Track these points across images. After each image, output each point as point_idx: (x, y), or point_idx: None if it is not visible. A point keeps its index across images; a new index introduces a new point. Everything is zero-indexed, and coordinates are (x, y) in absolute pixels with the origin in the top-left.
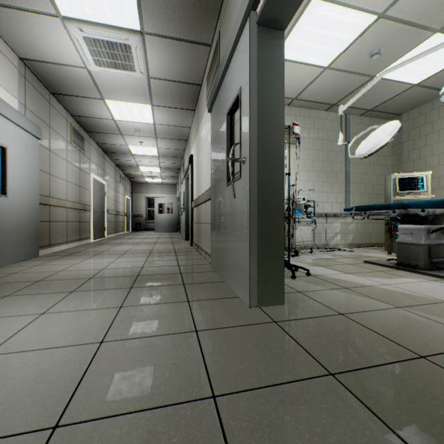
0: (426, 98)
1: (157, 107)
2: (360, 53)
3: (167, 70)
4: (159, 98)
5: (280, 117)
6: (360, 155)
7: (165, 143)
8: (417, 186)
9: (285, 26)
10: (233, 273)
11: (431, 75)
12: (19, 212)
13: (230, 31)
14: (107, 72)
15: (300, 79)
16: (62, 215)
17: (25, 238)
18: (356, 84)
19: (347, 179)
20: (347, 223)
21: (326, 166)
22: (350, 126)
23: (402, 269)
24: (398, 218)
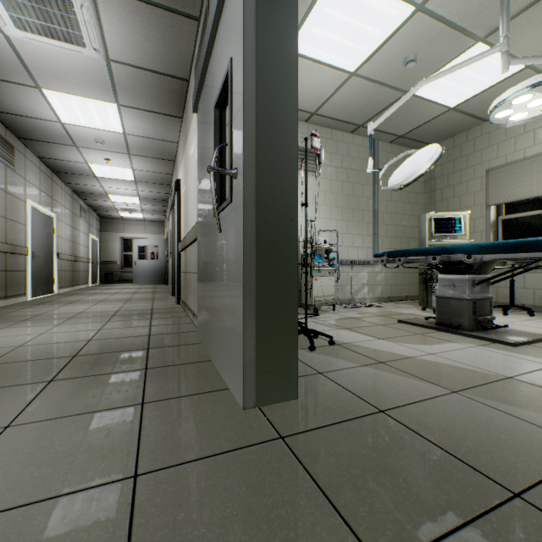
0: (461, 127)
1: (126, 109)
2: (393, 58)
3: (136, 51)
4: (127, 94)
5: (292, 108)
6: (394, 186)
7: (143, 163)
8: (454, 228)
9: None
10: (222, 350)
11: (468, 97)
12: None
13: None
14: (38, 42)
15: (320, 86)
16: None
17: None
18: (387, 100)
19: (376, 219)
20: (375, 272)
21: (351, 202)
22: (379, 155)
23: (444, 330)
24: (439, 266)
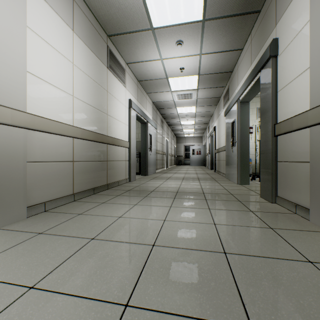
0: None
1: (198, 107)
2: None
3: (205, 96)
4: (200, 104)
5: (248, 128)
6: None
7: (199, 118)
8: None
9: (249, 101)
10: (233, 176)
11: None
12: (153, 156)
13: (232, 92)
14: (181, 100)
15: None
16: (158, 157)
17: (154, 165)
18: None
19: None
20: None
21: None
22: None
23: None
24: None
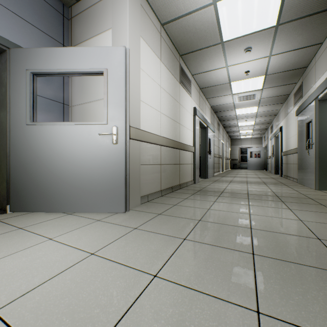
0: None
1: (260, 106)
2: None
3: (270, 94)
4: (263, 103)
5: None
6: None
7: (260, 118)
8: None
9: None
10: (308, 181)
11: None
12: (211, 160)
13: (307, 89)
14: (241, 102)
15: None
16: (215, 160)
17: (212, 169)
18: None
19: None
20: None
21: None
22: None
23: None
24: None
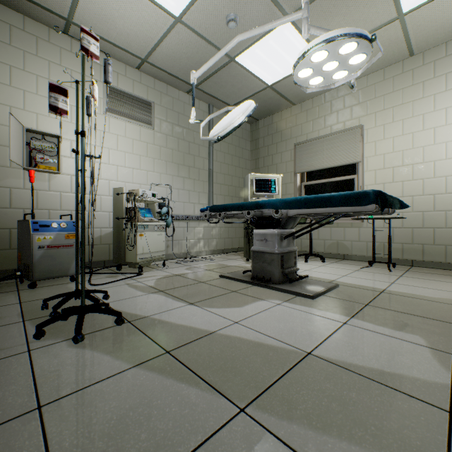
0: (277, 107)
1: None
2: (216, 13)
3: None
4: None
5: None
6: (213, 137)
7: None
8: (271, 188)
9: None
10: None
11: (281, 78)
12: None
13: None
14: None
15: (145, 25)
16: None
17: None
18: (216, 63)
19: (211, 178)
20: (211, 227)
21: (188, 160)
22: (214, 120)
23: (257, 284)
24: (253, 221)
